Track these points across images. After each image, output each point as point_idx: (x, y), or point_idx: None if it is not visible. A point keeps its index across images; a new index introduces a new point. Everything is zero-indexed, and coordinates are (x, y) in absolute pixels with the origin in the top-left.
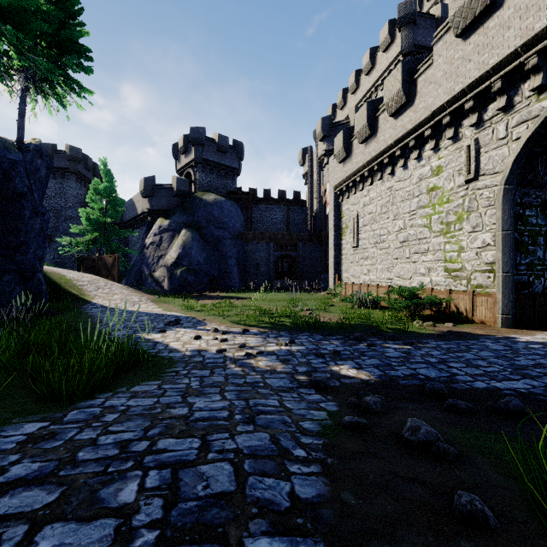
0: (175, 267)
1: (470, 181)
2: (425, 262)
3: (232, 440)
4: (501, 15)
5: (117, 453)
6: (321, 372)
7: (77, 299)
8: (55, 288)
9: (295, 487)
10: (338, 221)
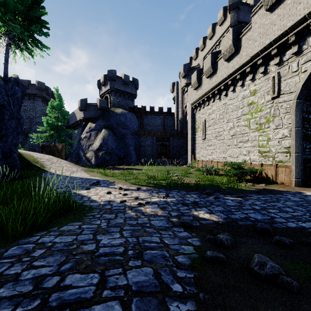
0: (98, 151)
1: (274, 98)
2: (246, 147)
3: (124, 276)
4: None
5: (30, 289)
6: (187, 215)
7: (39, 169)
8: (27, 163)
9: None
10: (194, 124)
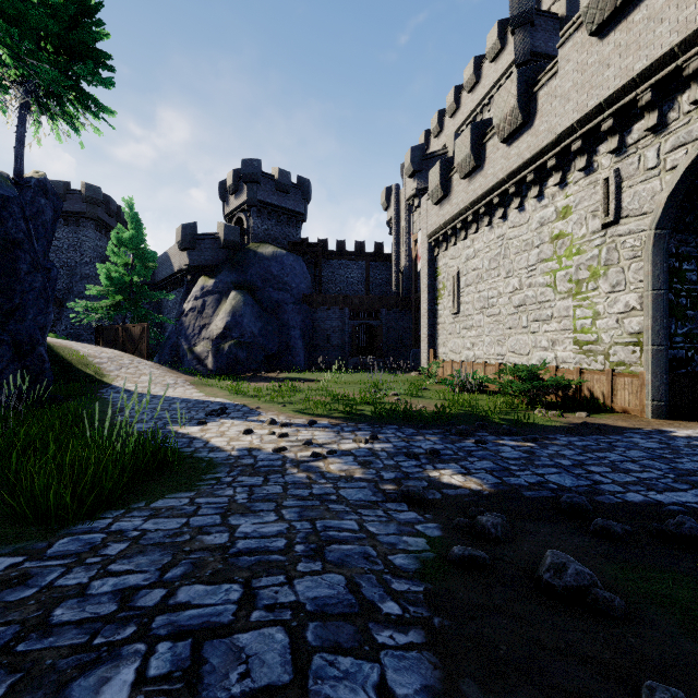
0: (222, 340)
1: (608, 225)
2: (547, 333)
3: (289, 587)
4: (651, 5)
5: (114, 610)
6: (415, 479)
7: (93, 381)
8: (65, 367)
9: (386, 673)
10: (433, 281)
